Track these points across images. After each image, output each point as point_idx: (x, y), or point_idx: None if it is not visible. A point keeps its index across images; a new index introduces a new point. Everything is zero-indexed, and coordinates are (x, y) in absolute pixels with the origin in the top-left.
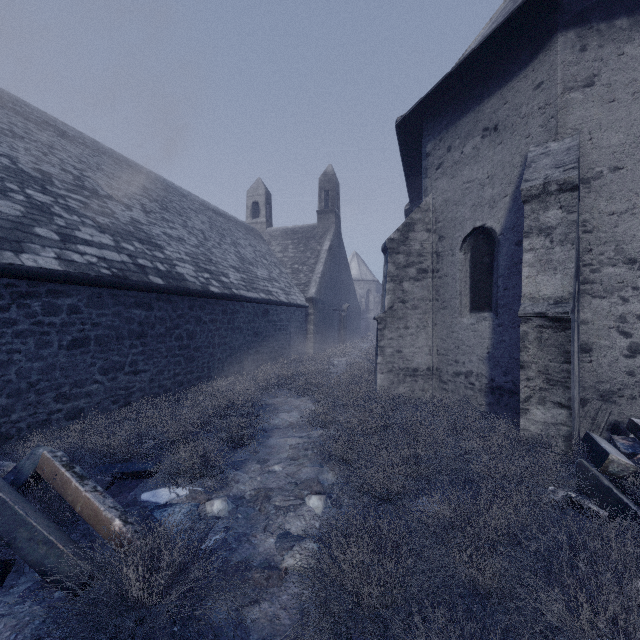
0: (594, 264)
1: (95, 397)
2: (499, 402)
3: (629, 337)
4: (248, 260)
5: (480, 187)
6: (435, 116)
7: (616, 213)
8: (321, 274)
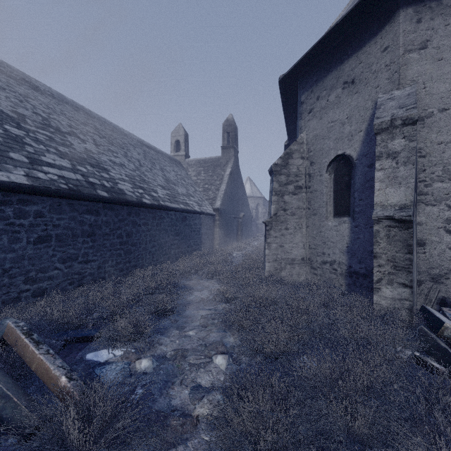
0: (427, 180)
1: (55, 280)
2: (355, 283)
3: None
4: (172, 181)
5: (341, 125)
6: (307, 74)
7: (443, 142)
8: (224, 191)
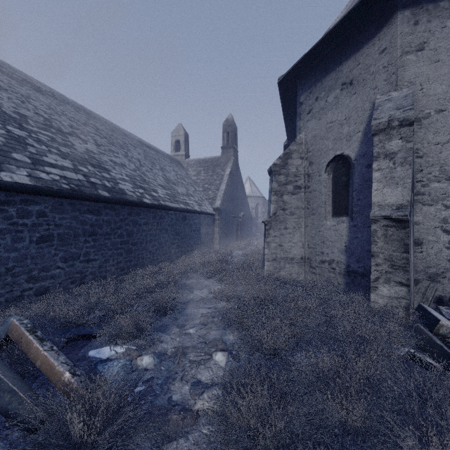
0: (424, 181)
1: (57, 279)
2: (354, 282)
3: (449, 234)
4: (172, 181)
5: (340, 126)
6: (306, 75)
7: (440, 143)
8: (224, 191)
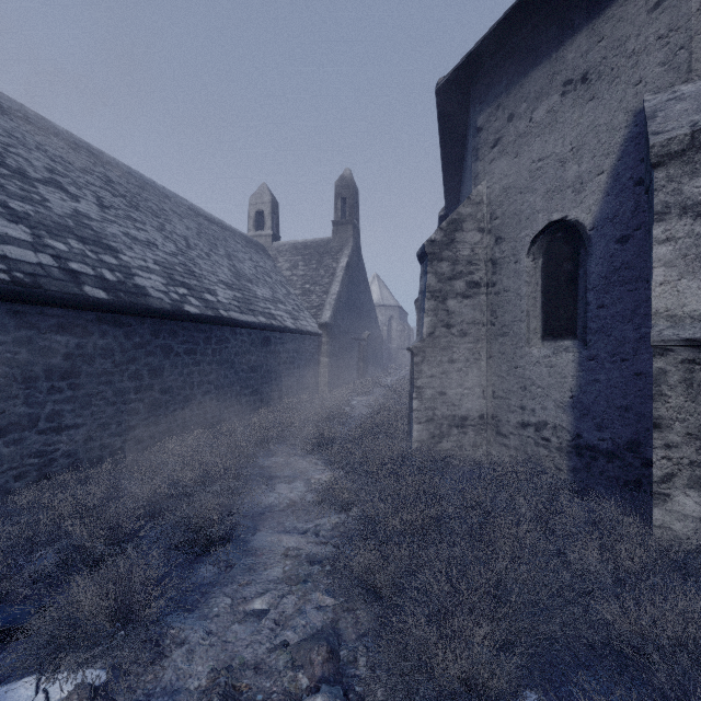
0: None
1: None
2: (590, 468)
3: None
4: (246, 276)
5: (559, 165)
6: (490, 76)
7: None
8: (337, 295)
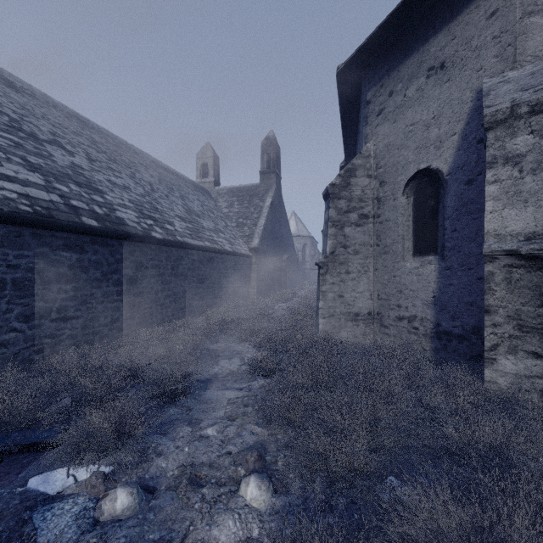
0: None
1: (12, 347)
2: (446, 347)
3: None
4: (195, 212)
5: (425, 128)
6: (376, 63)
7: None
8: (263, 227)
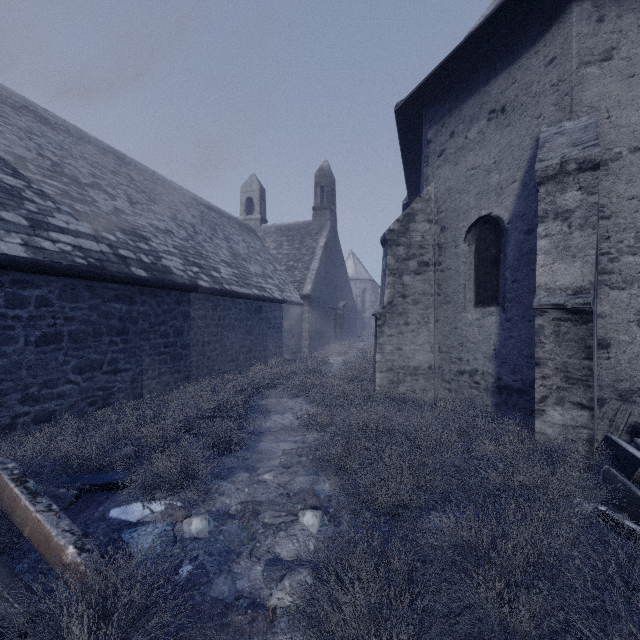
0: (612, 253)
1: (68, 398)
2: (507, 402)
3: None
4: (241, 256)
5: (486, 173)
6: (437, 100)
7: (636, 197)
8: (316, 271)
